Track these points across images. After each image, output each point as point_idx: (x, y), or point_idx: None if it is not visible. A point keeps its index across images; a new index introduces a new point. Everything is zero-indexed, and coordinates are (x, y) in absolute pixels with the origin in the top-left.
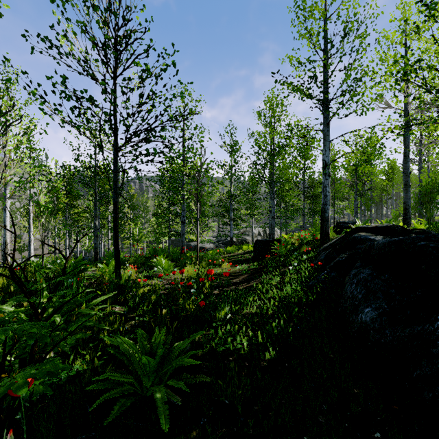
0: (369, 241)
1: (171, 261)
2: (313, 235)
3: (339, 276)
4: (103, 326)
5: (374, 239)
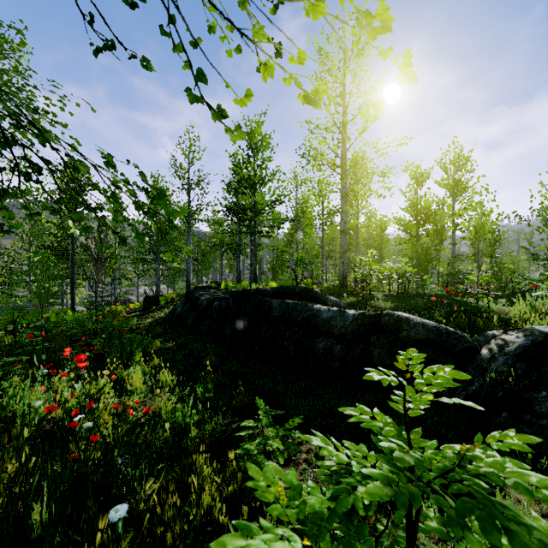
0: None
1: None
2: None
3: None
4: None
5: None
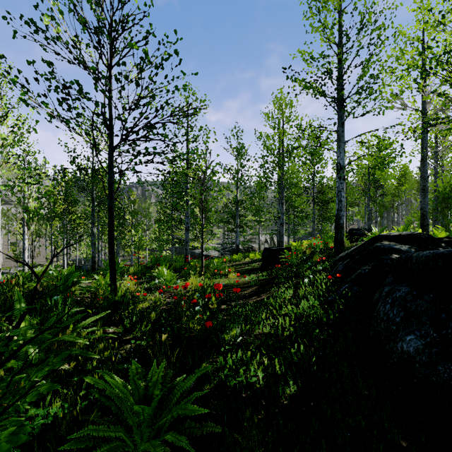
0: (394, 251)
1: (174, 271)
2: (324, 243)
3: (363, 291)
4: (92, 354)
5: (399, 248)
